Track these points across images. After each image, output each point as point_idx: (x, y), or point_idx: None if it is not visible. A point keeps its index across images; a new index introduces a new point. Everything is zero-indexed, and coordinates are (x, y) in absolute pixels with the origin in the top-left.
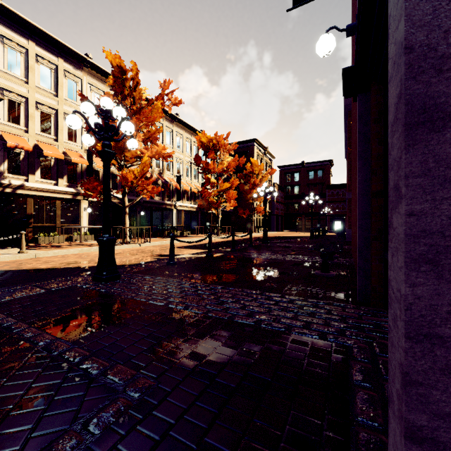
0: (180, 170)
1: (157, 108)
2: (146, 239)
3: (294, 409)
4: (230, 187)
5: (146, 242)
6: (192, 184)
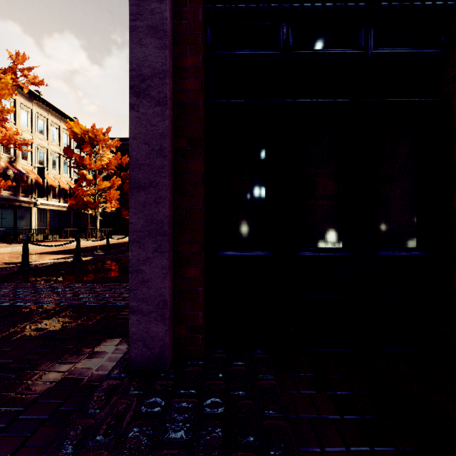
0: (44, 160)
1: (5, 83)
2: None
3: (109, 339)
4: (110, 187)
5: None
6: (62, 179)
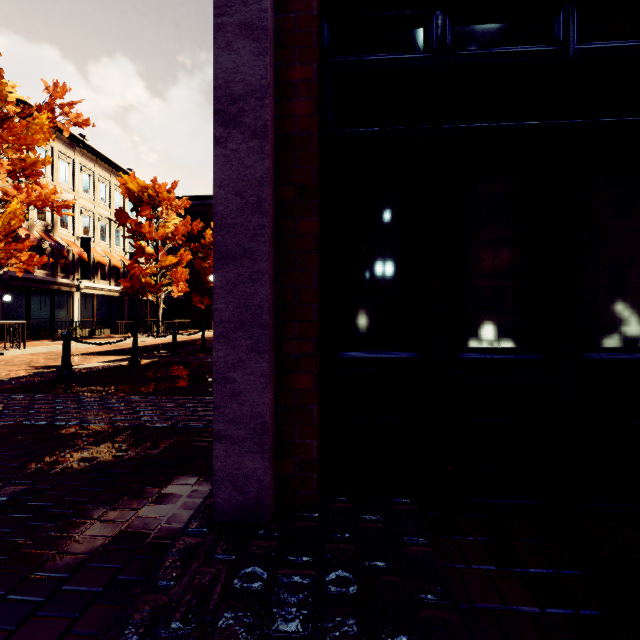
0: (89, 228)
1: (40, 125)
2: (17, 342)
3: (183, 476)
4: (177, 263)
5: (16, 349)
6: (113, 253)
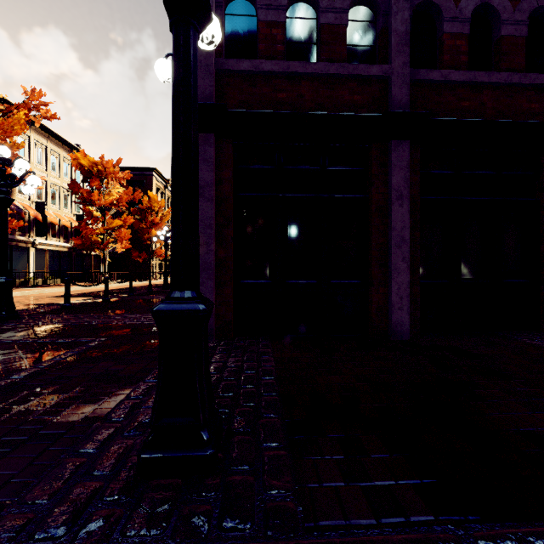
0: (42, 194)
1: (18, 119)
2: None
3: None
4: (122, 225)
5: None
6: (62, 215)
